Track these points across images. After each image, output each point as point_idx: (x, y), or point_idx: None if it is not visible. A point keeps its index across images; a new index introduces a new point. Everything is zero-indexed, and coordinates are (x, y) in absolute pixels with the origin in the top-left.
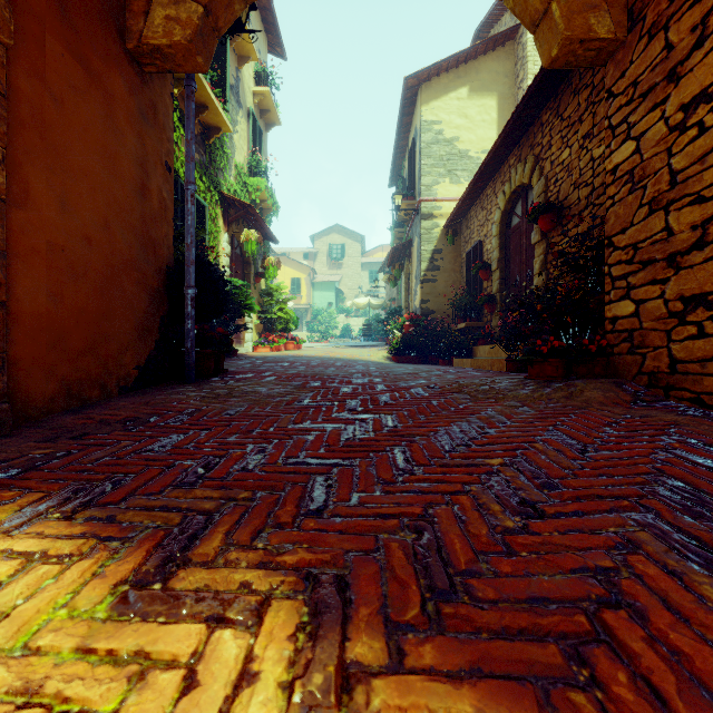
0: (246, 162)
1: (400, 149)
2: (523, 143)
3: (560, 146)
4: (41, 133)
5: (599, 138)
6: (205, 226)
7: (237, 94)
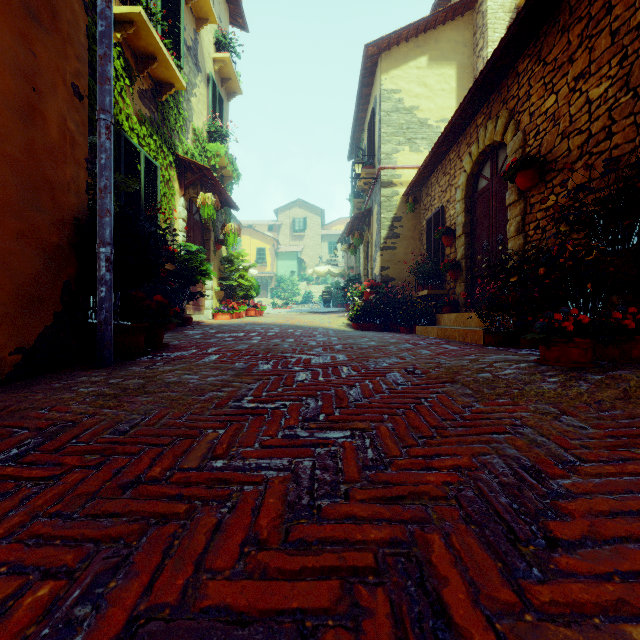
0: (206, 127)
1: (359, 122)
2: (493, 99)
3: (543, 94)
4: None
5: (599, 75)
6: (156, 187)
7: (196, 56)
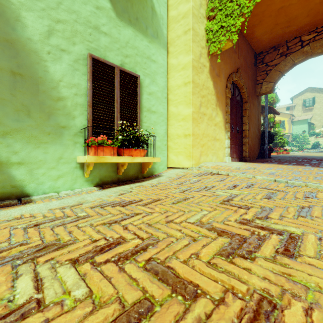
0: None
1: None
2: None
3: None
4: (250, 118)
5: None
6: None
7: None
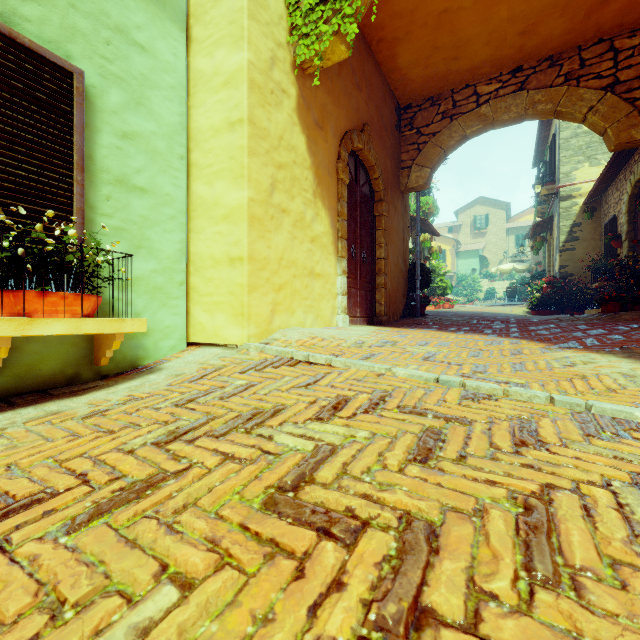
0: None
1: (542, 139)
2: None
3: None
4: (389, 236)
5: None
6: None
7: None
